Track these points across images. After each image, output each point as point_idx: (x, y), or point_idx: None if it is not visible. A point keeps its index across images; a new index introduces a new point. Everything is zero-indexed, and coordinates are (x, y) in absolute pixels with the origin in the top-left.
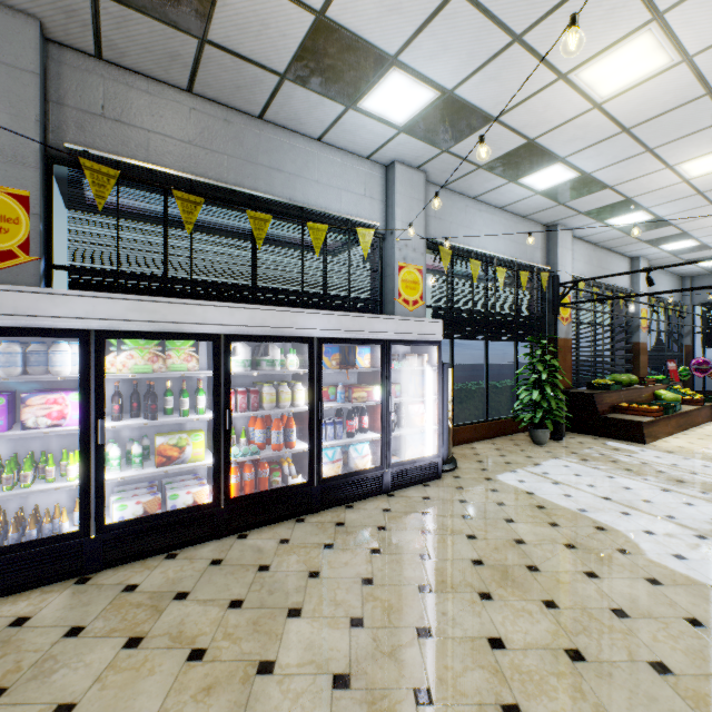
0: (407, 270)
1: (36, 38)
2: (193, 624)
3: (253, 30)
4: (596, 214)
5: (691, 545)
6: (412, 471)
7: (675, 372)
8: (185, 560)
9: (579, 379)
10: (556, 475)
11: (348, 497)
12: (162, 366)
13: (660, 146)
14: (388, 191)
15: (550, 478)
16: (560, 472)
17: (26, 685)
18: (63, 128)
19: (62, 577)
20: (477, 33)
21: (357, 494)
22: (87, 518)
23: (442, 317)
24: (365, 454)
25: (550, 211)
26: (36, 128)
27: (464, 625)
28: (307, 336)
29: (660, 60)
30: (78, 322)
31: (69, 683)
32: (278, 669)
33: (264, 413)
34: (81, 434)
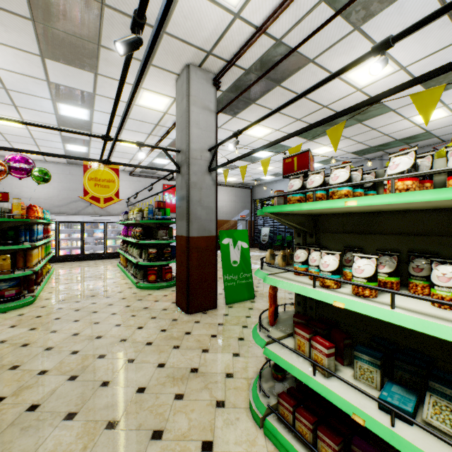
0: None
1: None
2: None
3: (447, 131)
4: None
5: None
6: None
7: None
8: None
9: None
10: None
11: None
12: None
13: None
14: None
15: None
16: None
17: None
18: None
19: None
20: None
21: None
22: None
23: None
24: None
25: None
26: None
27: None
28: None
29: None
30: None
31: None
32: None
33: None
34: None
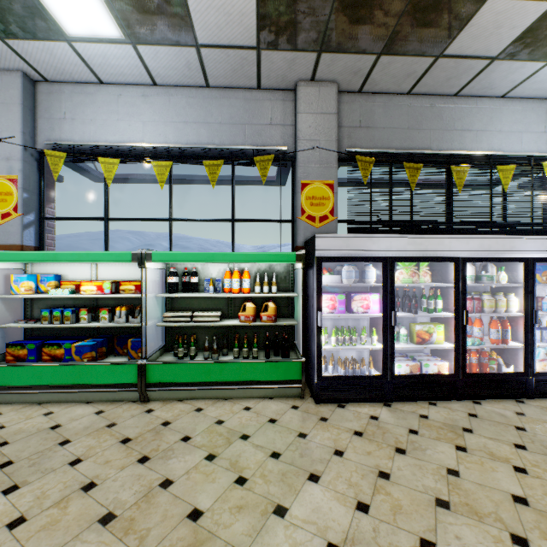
0: None
1: (335, 94)
2: (495, 450)
3: (485, 35)
4: None
5: None
6: None
7: None
8: (445, 408)
9: None
10: None
11: None
12: (417, 279)
13: None
14: None
15: None
16: None
17: (414, 451)
18: (342, 140)
19: (374, 400)
20: None
21: None
22: (386, 369)
23: None
24: None
25: None
26: (335, 144)
27: None
28: (522, 257)
29: None
30: (382, 252)
31: (440, 458)
32: None
33: (487, 315)
34: (383, 318)
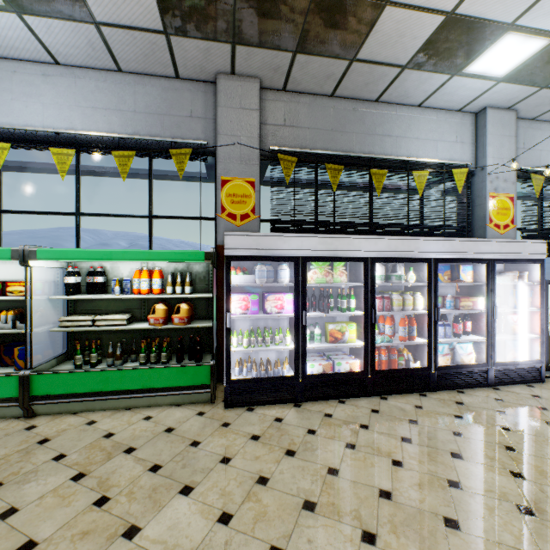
0: (498, 199)
1: (257, 90)
2: (382, 445)
3: (391, 42)
4: None
5: None
6: (514, 371)
7: None
8: (352, 405)
9: None
10: None
11: (457, 384)
12: (331, 279)
13: None
14: (478, 134)
15: None
16: None
17: (304, 452)
18: (266, 138)
19: (286, 401)
20: None
21: (465, 383)
22: (297, 369)
23: (532, 238)
24: (469, 352)
25: None
26: (257, 141)
27: None
28: (426, 257)
29: None
30: (294, 252)
31: (327, 458)
32: (464, 487)
33: (395, 313)
34: (295, 318)
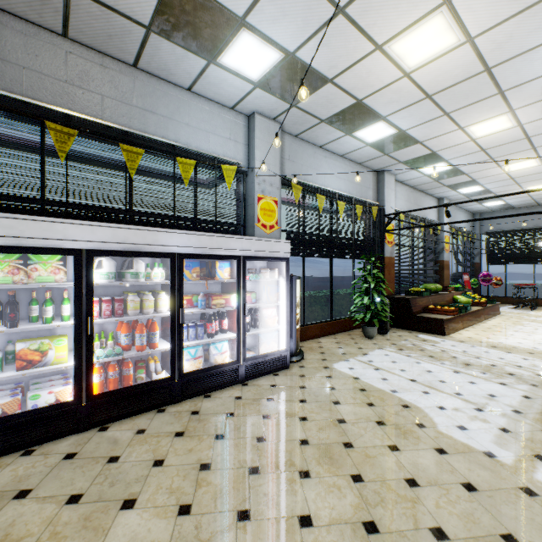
0: (265, 201)
1: None
2: (22, 525)
3: None
4: (412, 163)
5: (471, 417)
6: (264, 363)
7: (468, 282)
8: (40, 455)
9: (400, 288)
10: (378, 362)
11: (207, 388)
12: (24, 278)
13: (454, 111)
14: (250, 137)
15: (373, 365)
16: (381, 360)
17: None
18: None
19: None
20: (309, 3)
21: (216, 385)
22: None
23: (294, 239)
24: (224, 351)
25: (378, 160)
26: None
27: (281, 505)
28: (169, 252)
29: (450, 39)
30: None
31: None
32: None
33: (127, 319)
34: None
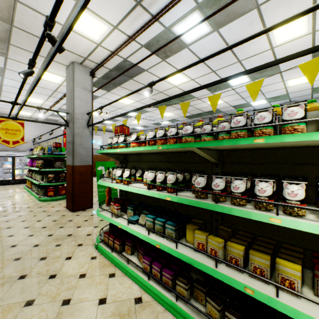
0: None
1: (208, 120)
2: None
3: (226, 110)
4: None
5: None
6: None
7: None
8: None
9: None
10: None
11: None
12: None
13: None
14: None
15: None
16: None
17: None
18: None
19: None
20: None
21: None
22: None
23: None
24: None
25: None
26: None
27: None
28: None
29: (304, 77)
30: None
31: None
32: None
33: None
34: None
